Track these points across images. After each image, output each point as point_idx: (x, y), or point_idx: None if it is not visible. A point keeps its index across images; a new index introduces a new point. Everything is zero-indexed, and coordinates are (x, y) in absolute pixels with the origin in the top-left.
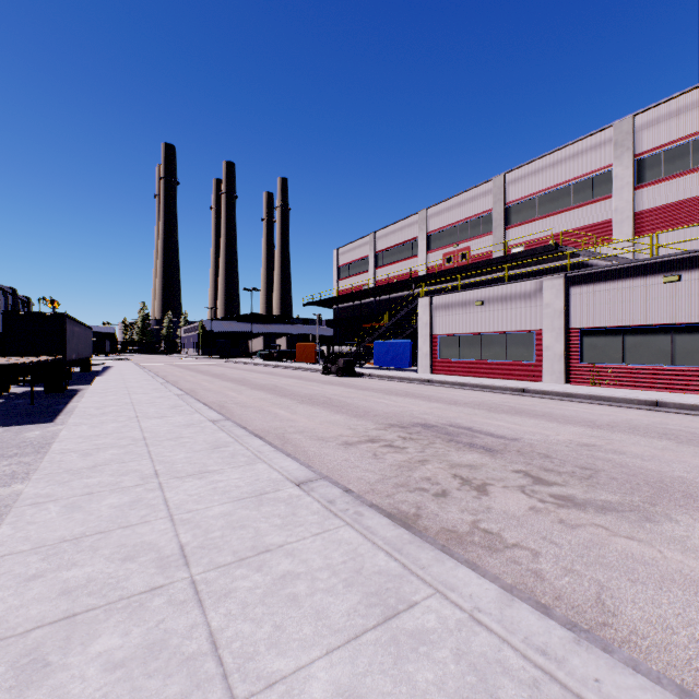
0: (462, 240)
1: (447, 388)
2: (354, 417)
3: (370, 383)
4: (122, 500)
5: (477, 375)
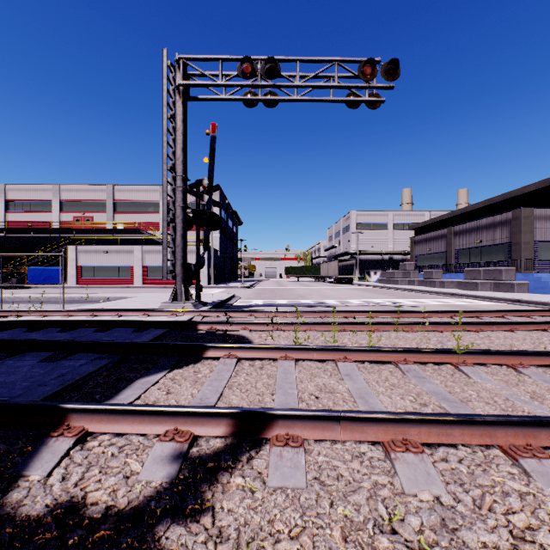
0: (88, 211)
1: (95, 289)
2: None
3: (49, 290)
4: (75, 295)
5: (105, 284)
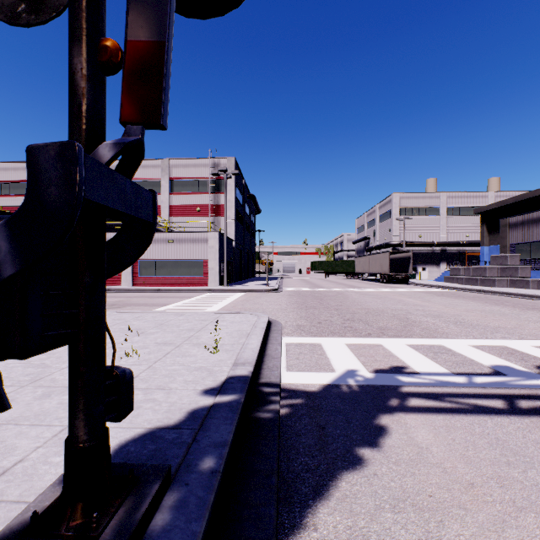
0: None
1: None
2: None
3: None
4: None
5: None
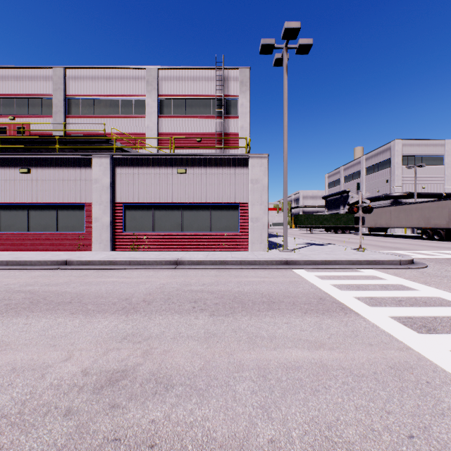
0: (20, 115)
1: None
2: None
3: None
4: None
5: (23, 248)
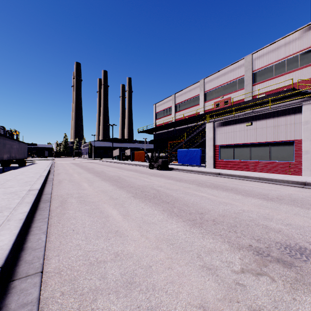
0: (225, 94)
1: (236, 179)
2: (193, 227)
3: (180, 175)
4: None
5: (247, 169)
